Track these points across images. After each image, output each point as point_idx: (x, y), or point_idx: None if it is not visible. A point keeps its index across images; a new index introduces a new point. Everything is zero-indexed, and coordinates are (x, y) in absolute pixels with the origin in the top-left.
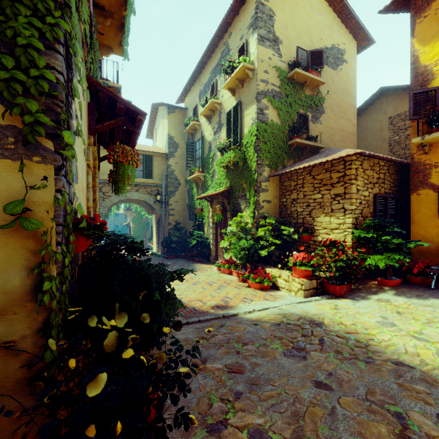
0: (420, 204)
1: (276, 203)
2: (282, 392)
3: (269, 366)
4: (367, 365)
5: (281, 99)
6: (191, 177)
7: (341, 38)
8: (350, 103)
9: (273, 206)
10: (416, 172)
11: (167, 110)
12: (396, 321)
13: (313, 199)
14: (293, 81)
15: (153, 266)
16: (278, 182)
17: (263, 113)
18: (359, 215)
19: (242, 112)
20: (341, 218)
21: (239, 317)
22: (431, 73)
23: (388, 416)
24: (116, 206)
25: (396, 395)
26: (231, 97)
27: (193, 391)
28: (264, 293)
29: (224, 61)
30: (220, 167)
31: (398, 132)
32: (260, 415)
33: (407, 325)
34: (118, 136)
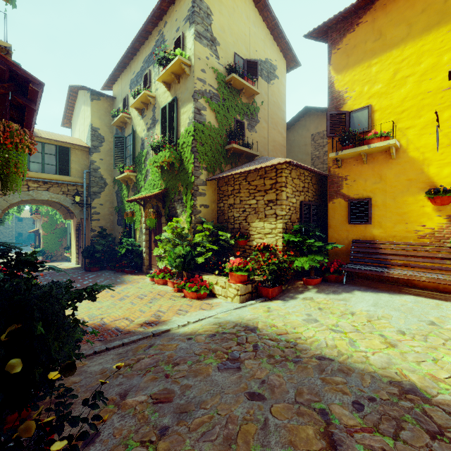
0: (335, 211)
1: (214, 208)
2: (214, 414)
3: (201, 386)
4: (296, 365)
5: (219, 102)
6: (119, 176)
7: (273, 54)
8: (281, 117)
9: (210, 211)
10: (332, 183)
11: (90, 95)
12: (318, 317)
13: (248, 204)
14: (230, 86)
15: (43, 286)
16: (216, 186)
17: (200, 113)
18: (288, 220)
19: (178, 109)
20: (273, 223)
21: (172, 333)
22: (343, 98)
23: (314, 415)
24: (16, 207)
25: (320, 391)
26: (166, 91)
27: (105, 440)
28: (200, 302)
29: (158, 50)
30: (154, 166)
31: (318, 148)
32: (189, 450)
33: (326, 319)
34: (3, 110)
